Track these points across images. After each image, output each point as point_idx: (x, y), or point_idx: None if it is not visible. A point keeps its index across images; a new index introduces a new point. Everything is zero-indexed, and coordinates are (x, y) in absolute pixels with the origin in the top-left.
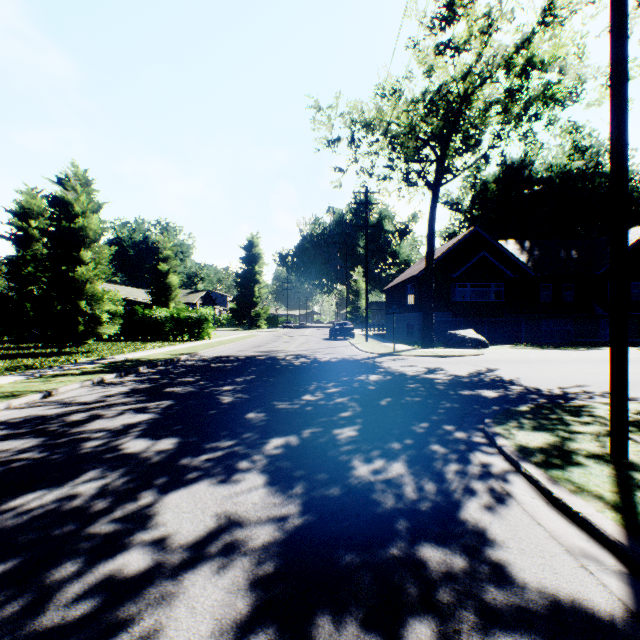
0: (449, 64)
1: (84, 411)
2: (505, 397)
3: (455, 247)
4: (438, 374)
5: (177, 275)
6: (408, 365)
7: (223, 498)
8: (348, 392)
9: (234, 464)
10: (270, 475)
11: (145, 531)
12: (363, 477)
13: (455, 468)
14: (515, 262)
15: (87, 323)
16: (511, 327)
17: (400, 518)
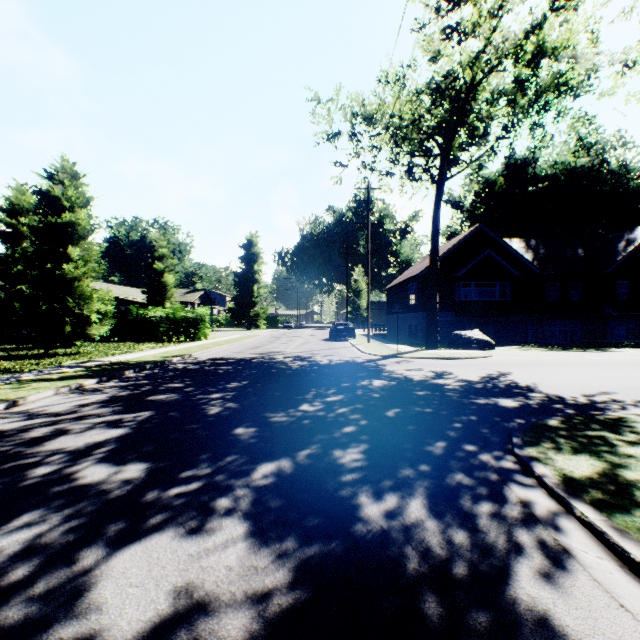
0: (455, 51)
1: (48, 425)
2: (527, 407)
3: (459, 245)
4: (447, 379)
5: (173, 274)
6: (414, 368)
7: (188, 559)
8: (350, 401)
9: (210, 502)
10: (254, 520)
11: (68, 622)
12: (373, 523)
13: (489, 508)
14: (520, 260)
15: (75, 323)
16: (516, 327)
17: (428, 596)
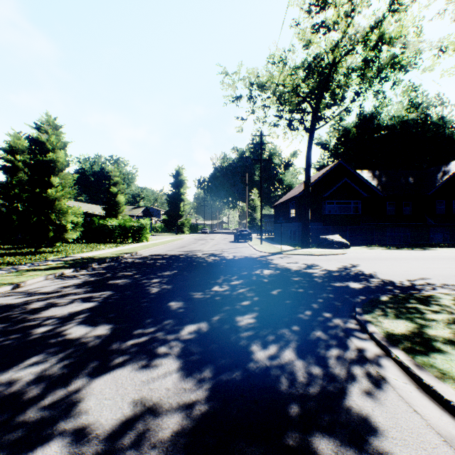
0: (322, 40)
1: (42, 300)
2: (368, 288)
3: (325, 175)
4: (315, 269)
5: (124, 195)
6: (292, 262)
7: (141, 384)
8: (247, 284)
9: (154, 349)
10: (183, 360)
11: (68, 420)
12: (260, 362)
13: (336, 353)
14: (368, 186)
15: (56, 230)
16: (365, 233)
17: (293, 405)
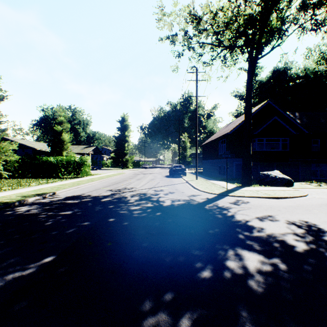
0: None
1: None
2: None
3: (254, 114)
4: None
5: (69, 134)
6: (264, 216)
7: None
8: None
9: None
10: None
11: None
12: None
13: None
14: (294, 124)
15: None
16: (292, 168)
17: None
